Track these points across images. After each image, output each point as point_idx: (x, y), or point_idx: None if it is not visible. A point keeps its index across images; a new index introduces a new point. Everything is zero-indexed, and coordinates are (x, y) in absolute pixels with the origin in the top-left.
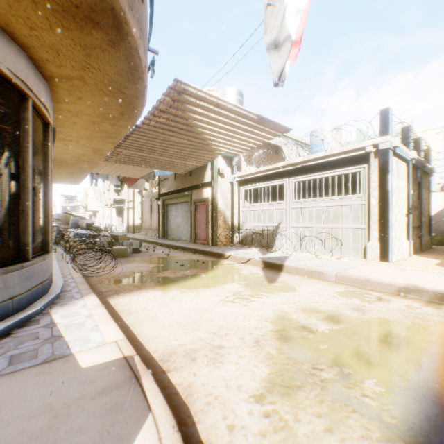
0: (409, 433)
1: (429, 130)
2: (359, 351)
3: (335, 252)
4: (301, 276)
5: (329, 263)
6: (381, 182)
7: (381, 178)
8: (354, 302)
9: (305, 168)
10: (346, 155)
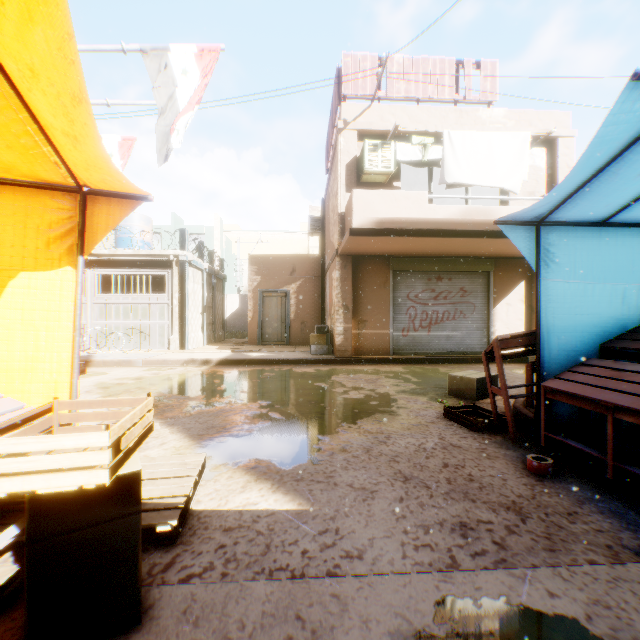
0: (164, 391)
1: (240, 231)
2: (151, 383)
3: (144, 347)
4: (111, 367)
5: (138, 355)
6: (181, 286)
7: (181, 283)
8: (154, 372)
9: (112, 261)
10: (154, 258)
